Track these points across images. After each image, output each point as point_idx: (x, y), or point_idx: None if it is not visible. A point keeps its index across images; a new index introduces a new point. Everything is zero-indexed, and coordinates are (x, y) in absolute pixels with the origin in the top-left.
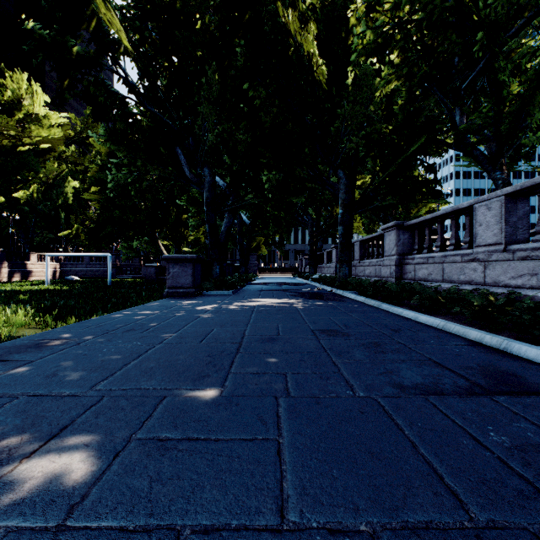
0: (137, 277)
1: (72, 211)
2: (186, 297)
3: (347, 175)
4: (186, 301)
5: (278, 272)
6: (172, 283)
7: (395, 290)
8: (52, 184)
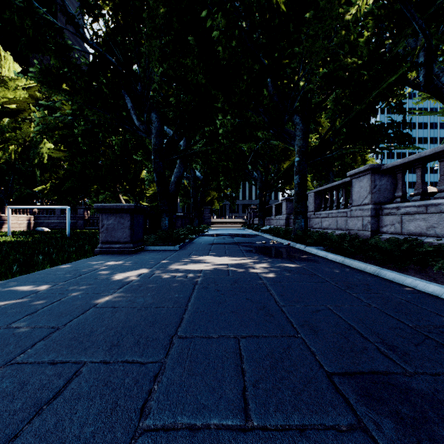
0: None
1: (46, 170)
2: (121, 254)
3: (303, 121)
4: (113, 262)
5: (228, 224)
6: (106, 237)
7: (388, 249)
8: (29, 146)
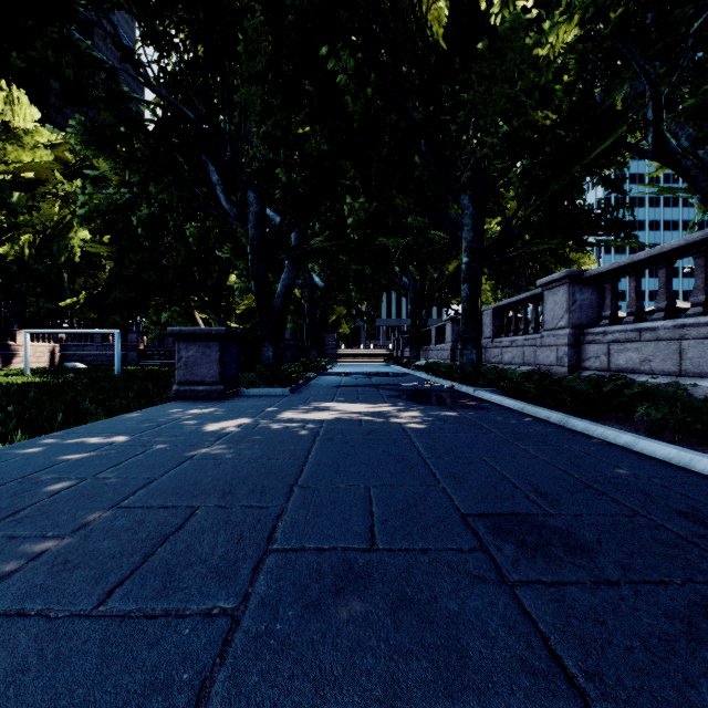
0: (168, 363)
1: (79, 272)
2: (207, 400)
3: (475, 203)
4: (199, 409)
5: (364, 357)
6: (185, 375)
7: (584, 390)
8: (52, 234)
